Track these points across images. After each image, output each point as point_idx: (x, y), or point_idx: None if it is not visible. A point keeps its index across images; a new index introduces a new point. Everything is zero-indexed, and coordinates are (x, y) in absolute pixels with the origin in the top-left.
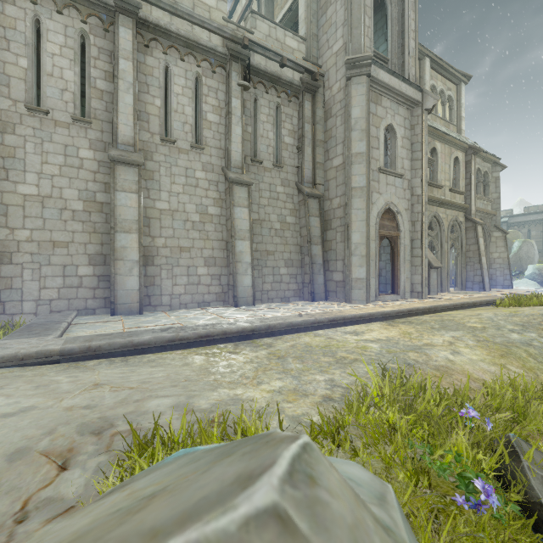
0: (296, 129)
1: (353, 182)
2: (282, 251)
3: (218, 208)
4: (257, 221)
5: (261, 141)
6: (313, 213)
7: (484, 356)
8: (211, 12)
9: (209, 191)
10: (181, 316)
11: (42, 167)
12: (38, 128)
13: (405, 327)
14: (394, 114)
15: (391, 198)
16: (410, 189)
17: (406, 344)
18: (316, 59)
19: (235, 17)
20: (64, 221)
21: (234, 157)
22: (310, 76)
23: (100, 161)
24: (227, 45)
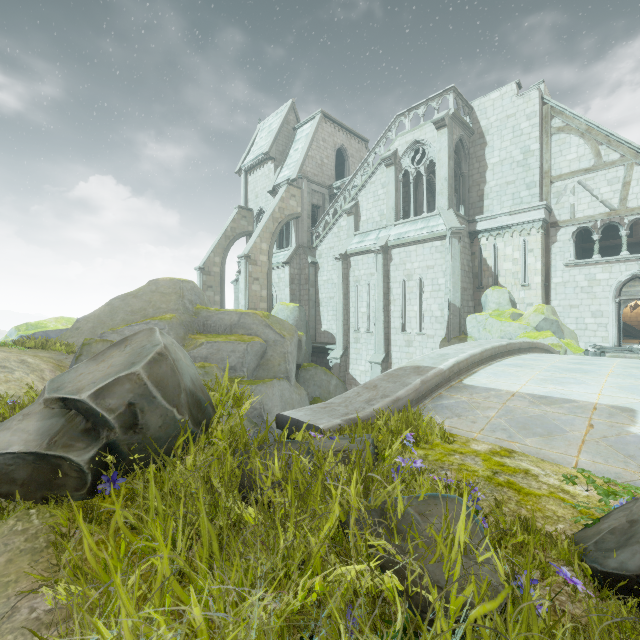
0: None
1: None
2: None
3: None
4: None
5: None
6: None
7: None
8: None
9: None
10: None
11: None
12: None
13: None
14: None
15: None
16: None
17: None
18: None
19: None
20: None
21: None
22: None
23: None
24: None
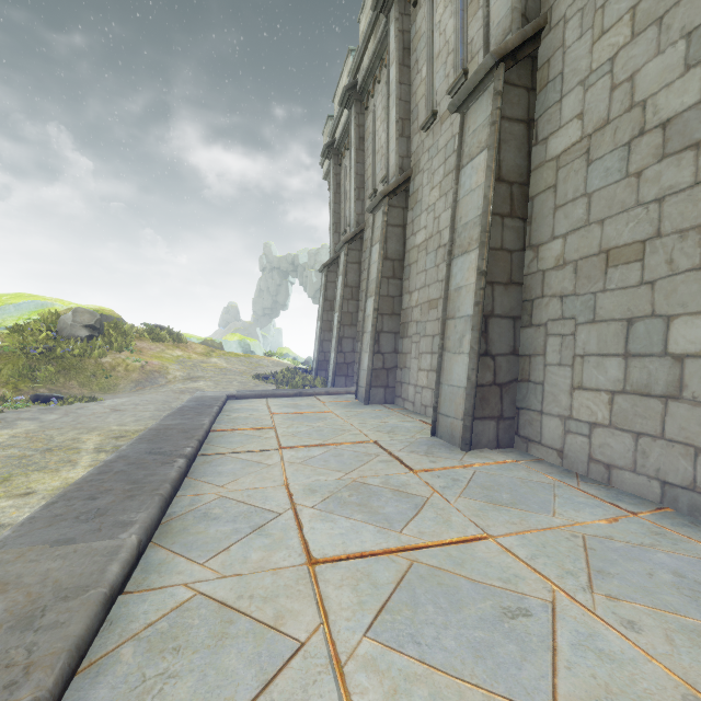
0: None
1: None
2: (696, 223)
3: None
4: (573, 148)
5: None
6: None
7: None
8: None
9: None
10: (334, 414)
11: None
12: None
13: None
14: None
15: None
16: None
17: None
18: None
19: None
20: None
21: (495, 20)
22: None
23: None
24: None
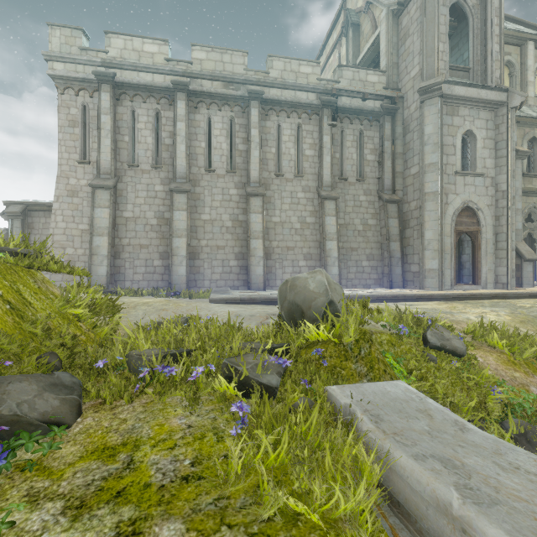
0: (377, 147)
1: (426, 189)
2: (364, 248)
3: (313, 218)
4: (343, 225)
5: (347, 162)
6: (392, 215)
7: (504, 320)
8: (308, 77)
9: (307, 206)
10: None
11: (212, 203)
12: (210, 181)
13: (457, 304)
14: (473, 120)
15: (470, 196)
16: (493, 186)
17: (443, 311)
18: (396, 84)
19: (327, 49)
20: (223, 234)
21: (325, 179)
22: (390, 101)
23: (240, 195)
24: (320, 98)
